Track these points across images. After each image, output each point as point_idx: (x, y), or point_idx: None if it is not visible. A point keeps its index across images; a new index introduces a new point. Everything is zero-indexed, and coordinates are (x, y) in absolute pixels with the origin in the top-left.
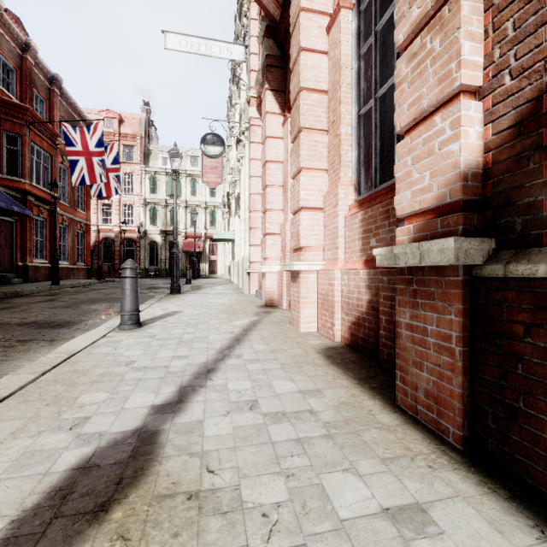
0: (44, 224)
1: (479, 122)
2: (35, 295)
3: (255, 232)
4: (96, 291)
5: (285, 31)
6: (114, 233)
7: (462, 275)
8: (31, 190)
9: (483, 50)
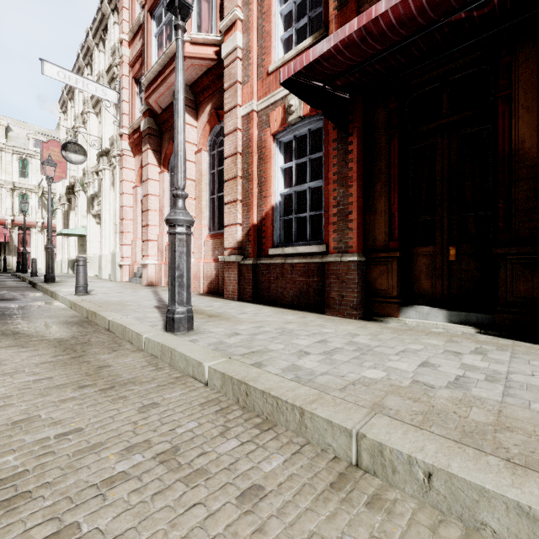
0: None
1: (241, 231)
2: None
3: (127, 235)
4: None
5: (164, 121)
6: None
7: (238, 263)
8: None
9: (242, 216)
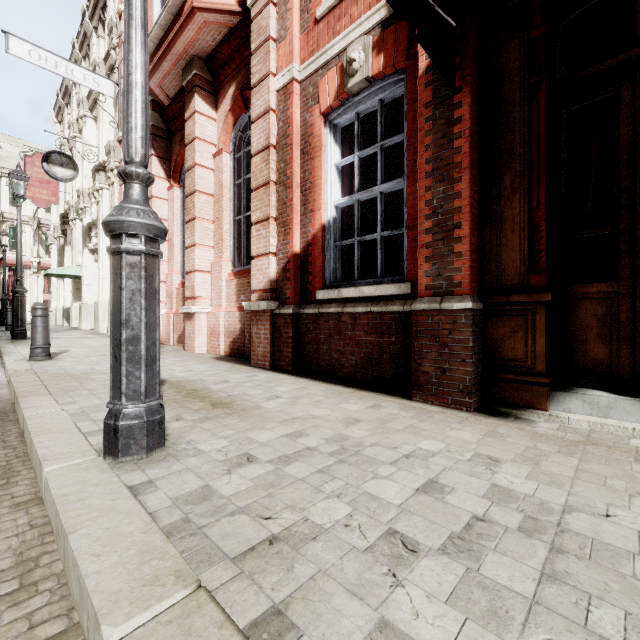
0: None
1: (275, 264)
2: None
3: None
4: None
5: (173, 116)
6: None
7: (270, 313)
8: None
9: (276, 241)
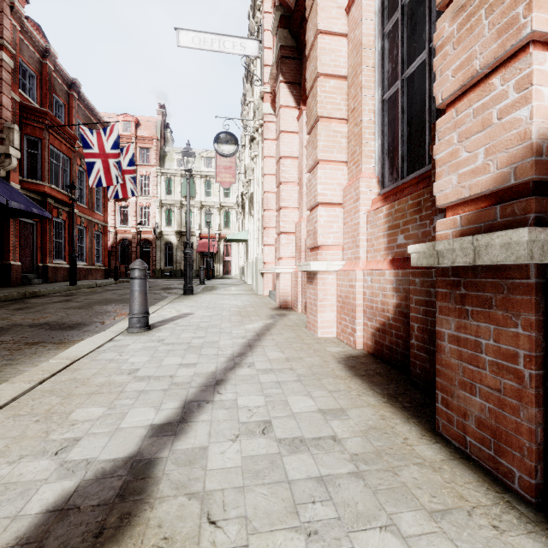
0: (64, 226)
1: None
2: (52, 295)
3: (269, 231)
4: (111, 291)
5: (301, 19)
6: (131, 235)
7: (534, 277)
8: (50, 192)
9: None
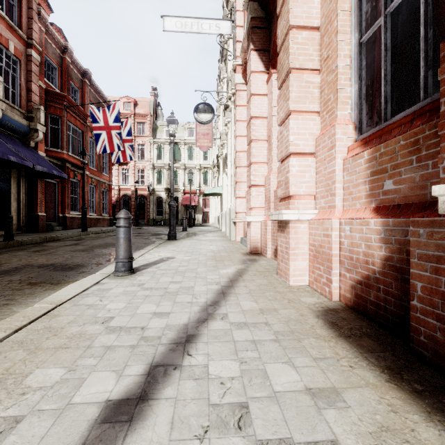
0: (78, 184)
1: None
2: (66, 239)
3: (241, 185)
4: (112, 236)
5: None
6: (131, 191)
7: None
8: (68, 158)
9: None
